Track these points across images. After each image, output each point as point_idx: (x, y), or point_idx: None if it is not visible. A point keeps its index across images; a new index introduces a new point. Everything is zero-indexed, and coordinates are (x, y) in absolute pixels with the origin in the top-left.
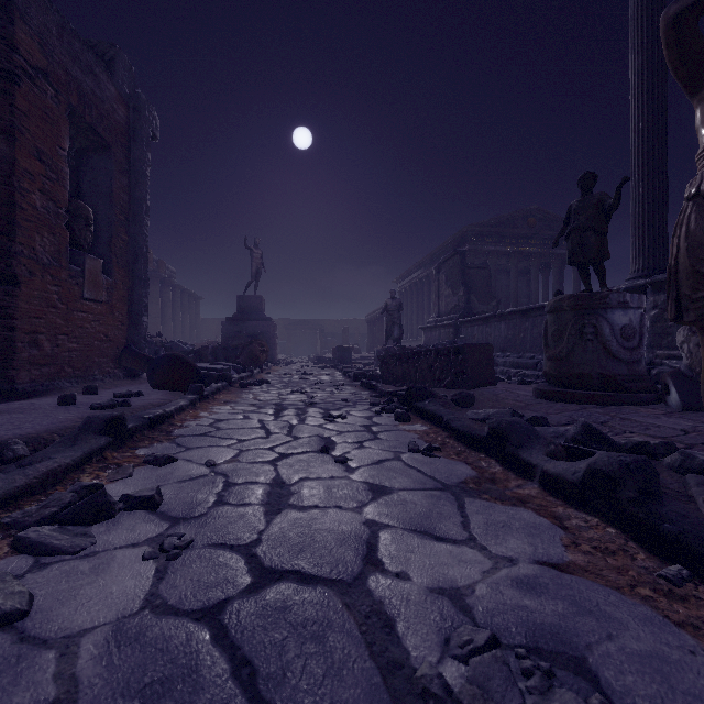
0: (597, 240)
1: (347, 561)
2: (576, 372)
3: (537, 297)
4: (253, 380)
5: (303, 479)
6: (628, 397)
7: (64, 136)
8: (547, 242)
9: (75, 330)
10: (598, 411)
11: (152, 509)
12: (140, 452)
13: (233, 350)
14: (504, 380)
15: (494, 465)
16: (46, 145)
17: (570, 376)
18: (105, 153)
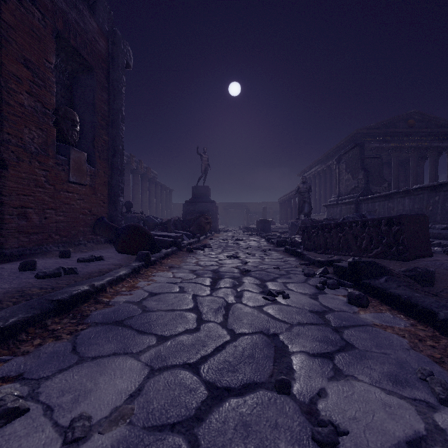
0: None
1: None
2: None
3: (415, 181)
4: (198, 244)
5: None
6: None
7: (50, 53)
8: (424, 138)
9: (62, 206)
10: None
11: None
12: (3, 370)
13: (189, 222)
14: None
15: None
16: (33, 57)
17: None
18: (89, 74)
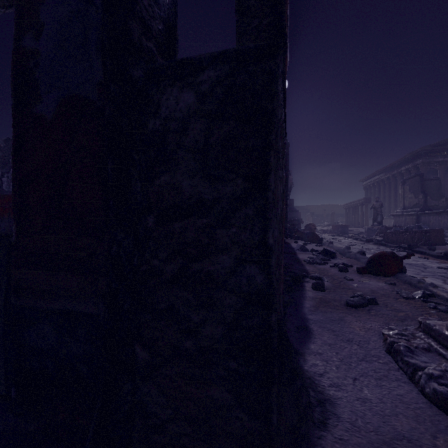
0: None
1: (420, 264)
2: None
3: None
4: (323, 240)
5: None
6: None
7: None
8: None
9: None
10: None
11: None
12: None
13: None
14: None
15: (445, 261)
16: None
17: None
18: None
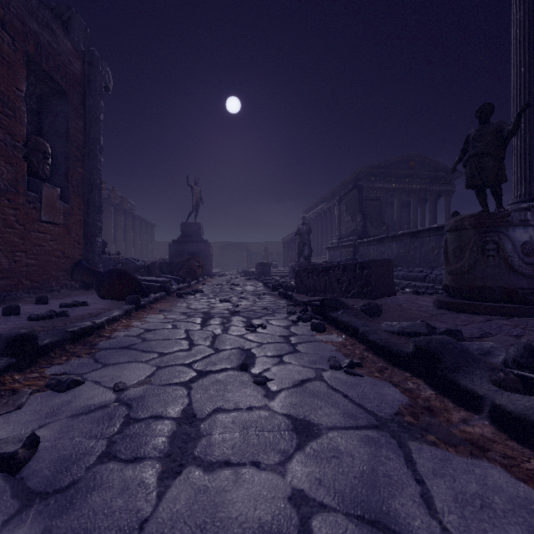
0: (496, 164)
1: None
2: (478, 285)
3: (416, 224)
4: (189, 290)
5: (216, 410)
6: (531, 309)
7: (21, 79)
8: (424, 180)
9: (32, 248)
10: (506, 323)
11: (10, 473)
12: (50, 371)
13: (177, 265)
14: (399, 290)
15: (424, 388)
16: (3, 85)
17: (471, 289)
18: (62, 99)
